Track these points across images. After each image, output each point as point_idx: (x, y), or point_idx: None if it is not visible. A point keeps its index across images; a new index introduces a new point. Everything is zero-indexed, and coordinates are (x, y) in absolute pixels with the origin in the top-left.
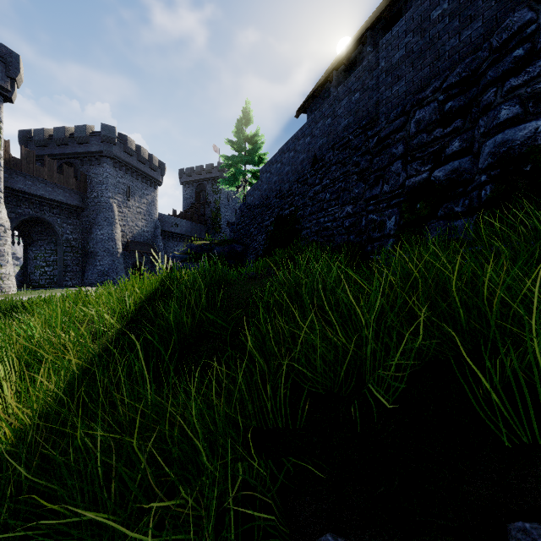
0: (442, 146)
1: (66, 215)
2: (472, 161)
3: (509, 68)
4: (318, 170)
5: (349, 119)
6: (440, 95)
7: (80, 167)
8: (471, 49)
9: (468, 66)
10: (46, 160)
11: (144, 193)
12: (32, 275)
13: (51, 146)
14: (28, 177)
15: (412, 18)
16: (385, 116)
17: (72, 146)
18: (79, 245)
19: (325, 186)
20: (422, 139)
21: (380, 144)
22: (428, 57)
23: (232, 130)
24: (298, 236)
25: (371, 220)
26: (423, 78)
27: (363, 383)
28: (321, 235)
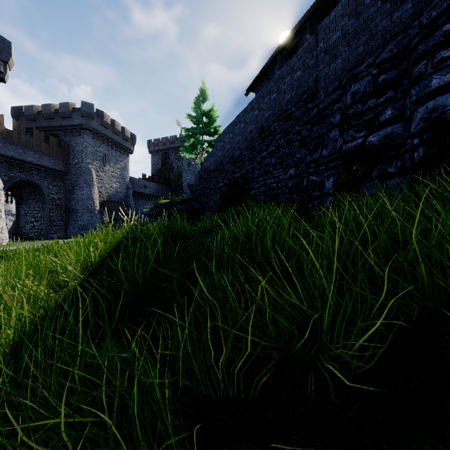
0: (376, 115)
1: (51, 178)
2: (403, 126)
3: (439, 41)
4: (264, 138)
5: (292, 94)
6: (374, 70)
7: (64, 138)
8: (401, 28)
9: (399, 43)
10: (34, 131)
11: (118, 160)
12: (23, 228)
13: (39, 120)
14: (19, 146)
15: (347, 3)
16: (323, 90)
17: (57, 120)
18: (62, 203)
19: (270, 152)
20: (357, 108)
21: (319, 115)
22: (363, 37)
23: (192, 106)
24: (248, 195)
25: (311, 180)
26: (358, 55)
27: (319, 344)
28: (268, 194)
